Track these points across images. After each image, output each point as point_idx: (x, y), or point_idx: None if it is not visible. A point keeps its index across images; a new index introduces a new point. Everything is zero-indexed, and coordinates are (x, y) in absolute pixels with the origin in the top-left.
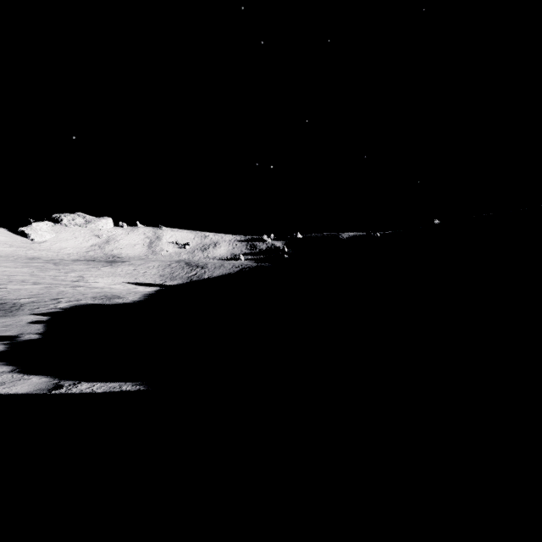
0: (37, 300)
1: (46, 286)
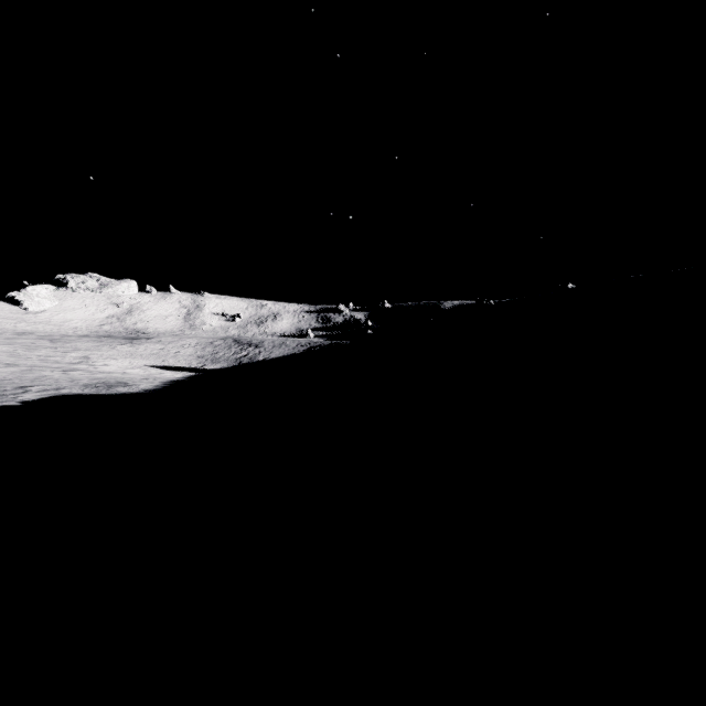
0: None
1: (23, 369)
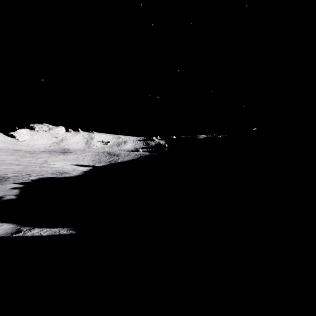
0: (18, 175)
1: (24, 166)
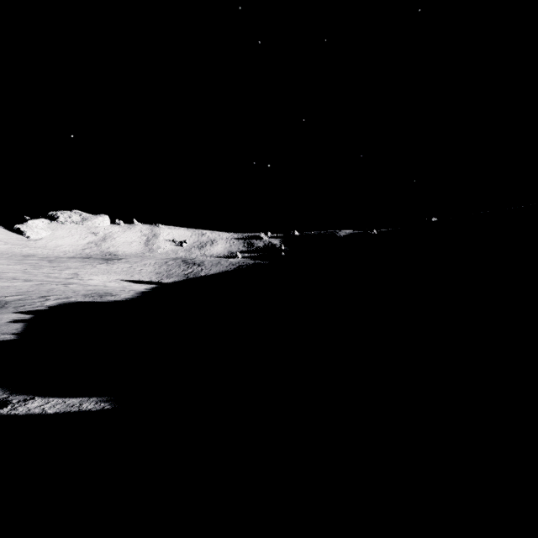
0: (24, 297)
1: (37, 283)
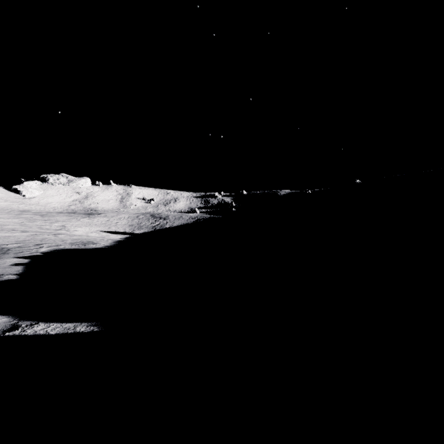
0: (22, 245)
1: (32, 234)
